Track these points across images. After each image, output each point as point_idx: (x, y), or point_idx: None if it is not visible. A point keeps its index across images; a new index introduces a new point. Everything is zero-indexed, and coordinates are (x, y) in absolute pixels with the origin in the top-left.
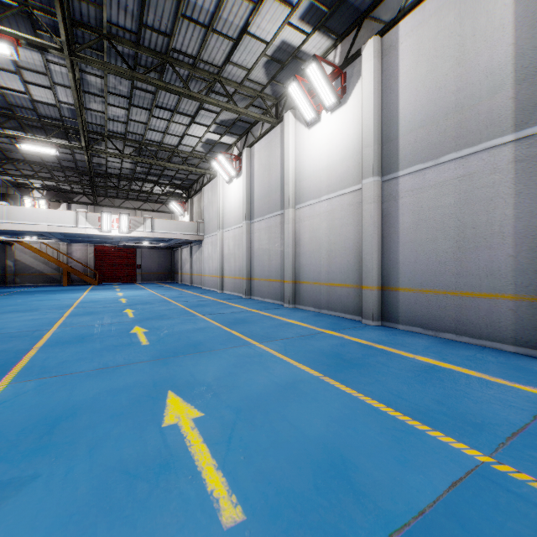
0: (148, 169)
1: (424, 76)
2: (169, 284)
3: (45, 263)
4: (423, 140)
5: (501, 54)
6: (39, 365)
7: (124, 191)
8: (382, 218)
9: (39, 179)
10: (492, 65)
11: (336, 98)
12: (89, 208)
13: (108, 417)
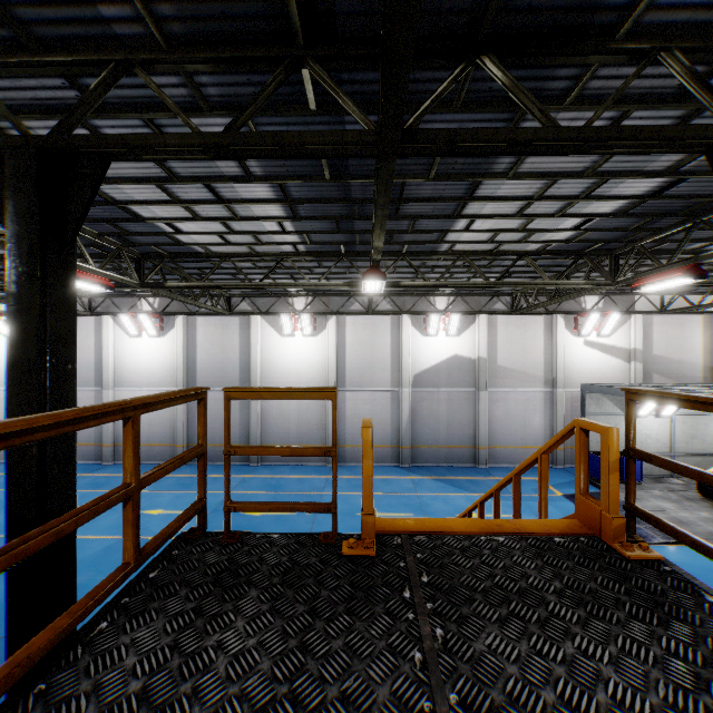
0: None
1: (209, 349)
2: None
3: None
4: (208, 377)
5: (236, 358)
6: None
7: None
8: (188, 409)
9: None
10: (234, 360)
11: (158, 334)
12: None
13: None
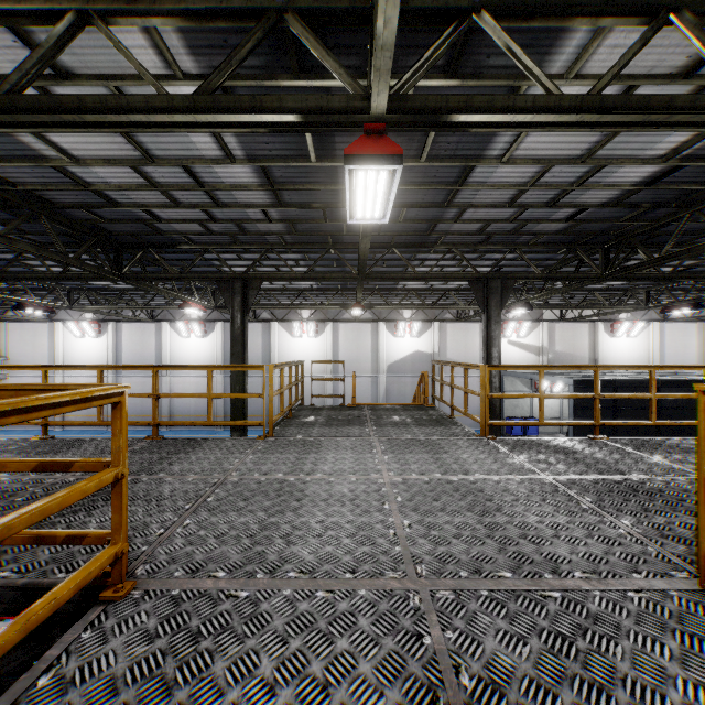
0: None
1: None
2: None
3: None
4: None
5: (260, 353)
6: None
7: None
8: (224, 390)
9: None
10: (258, 354)
11: (203, 335)
12: None
13: None
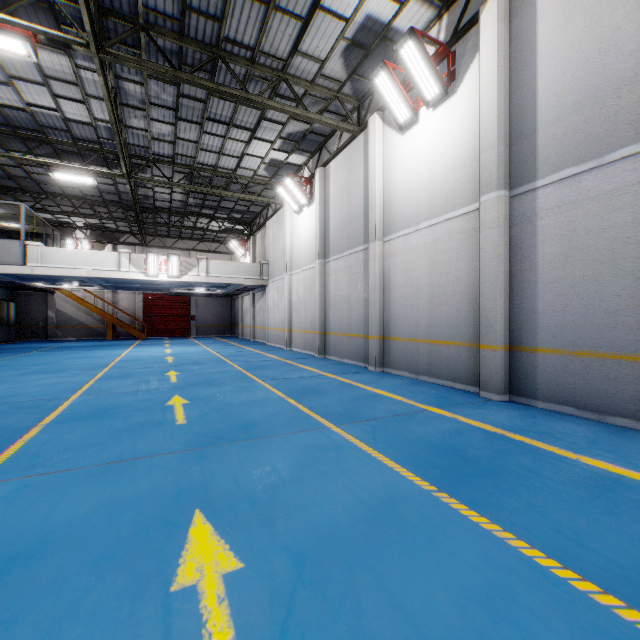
0: (203, 200)
1: (580, 37)
2: (228, 339)
3: (89, 313)
4: (577, 132)
5: None
6: (32, 453)
7: (176, 229)
8: (510, 249)
9: (80, 216)
10: None
11: (442, 87)
12: (137, 249)
13: (91, 562)
